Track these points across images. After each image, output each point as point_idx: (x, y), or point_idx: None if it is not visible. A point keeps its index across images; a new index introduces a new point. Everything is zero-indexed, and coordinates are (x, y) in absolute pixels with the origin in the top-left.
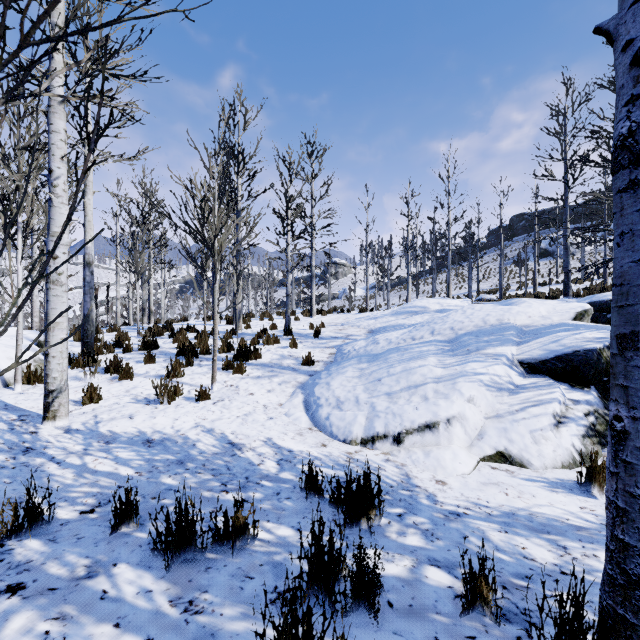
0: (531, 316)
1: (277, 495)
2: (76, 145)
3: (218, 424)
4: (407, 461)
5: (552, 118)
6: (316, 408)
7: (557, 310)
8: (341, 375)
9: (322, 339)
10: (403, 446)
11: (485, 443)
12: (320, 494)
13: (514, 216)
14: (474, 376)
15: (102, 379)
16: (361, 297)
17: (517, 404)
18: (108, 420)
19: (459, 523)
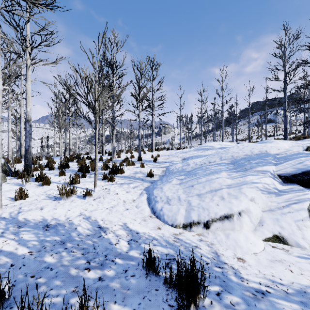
0: (279, 149)
1: (125, 272)
2: (21, 54)
3: (94, 213)
4: (214, 241)
5: (278, 48)
6: (154, 203)
7: (294, 145)
8: (169, 183)
9: (158, 163)
10: (210, 230)
11: (265, 228)
12: (156, 273)
13: (253, 103)
14: (252, 184)
15: (32, 185)
16: (177, 143)
17: (282, 202)
18: (26, 211)
19: (266, 303)
